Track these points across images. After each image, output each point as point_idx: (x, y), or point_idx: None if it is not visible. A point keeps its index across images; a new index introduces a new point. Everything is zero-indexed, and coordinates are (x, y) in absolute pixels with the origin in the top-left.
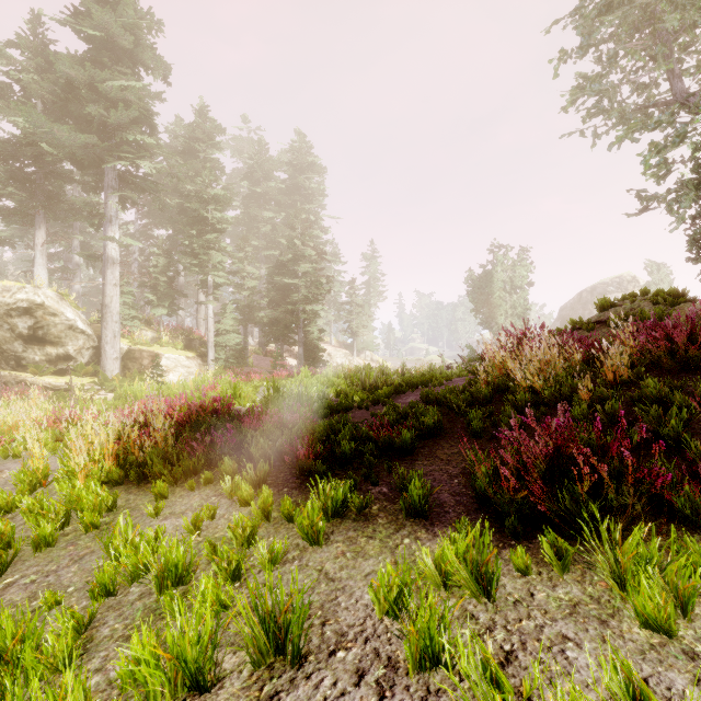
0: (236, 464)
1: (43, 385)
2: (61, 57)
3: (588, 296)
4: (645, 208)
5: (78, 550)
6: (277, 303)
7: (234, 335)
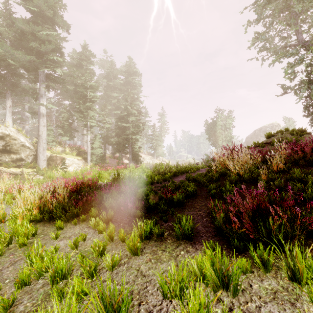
0: (97, 212)
1: (9, 172)
2: (18, 19)
3: (258, 132)
4: (285, 92)
5: (14, 258)
6: (119, 135)
7: (100, 149)
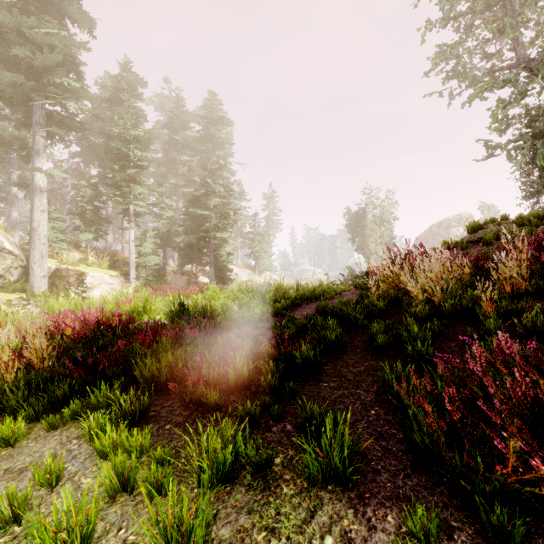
0: (112, 393)
1: None
2: None
3: (437, 229)
4: (490, 155)
5: None
6: (192, 231)
7: (154, 257)
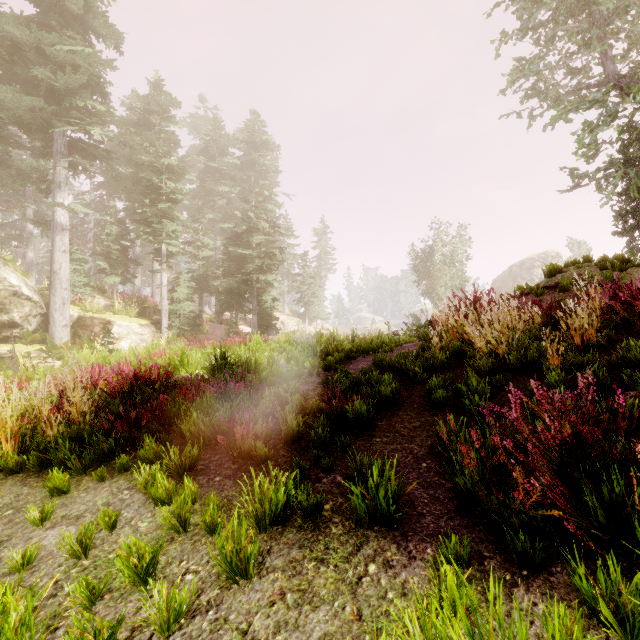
0: (159, 447)
1: None
2: (5, 17)
3: (518, 270)
4: (576, 186)
5: None
6: (232, 273)
7: (189, 303)
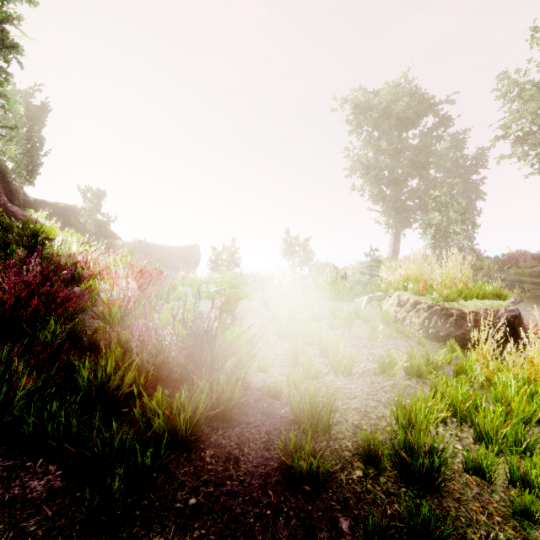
0: None
1: None
2: None
3: None
4: None
5: None
6: None
7: None
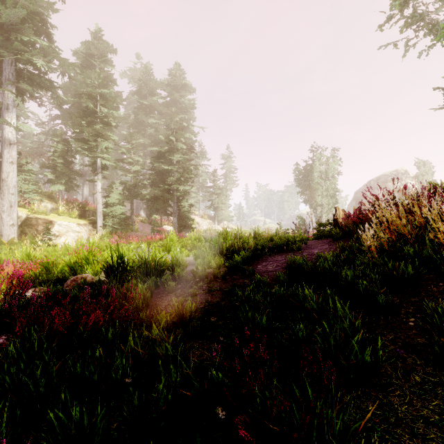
0: None
1: None
2: None
3: (375, 183)
4: None
5: None
6: (158, 185)
7: (120, 207)
